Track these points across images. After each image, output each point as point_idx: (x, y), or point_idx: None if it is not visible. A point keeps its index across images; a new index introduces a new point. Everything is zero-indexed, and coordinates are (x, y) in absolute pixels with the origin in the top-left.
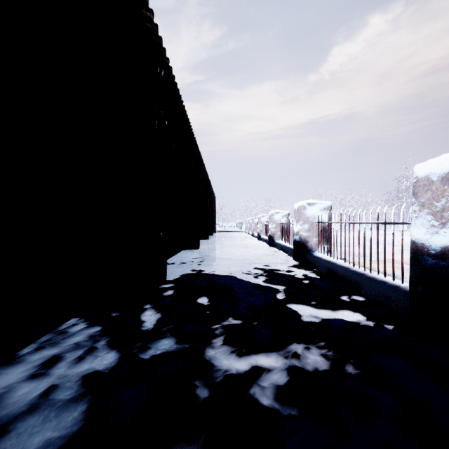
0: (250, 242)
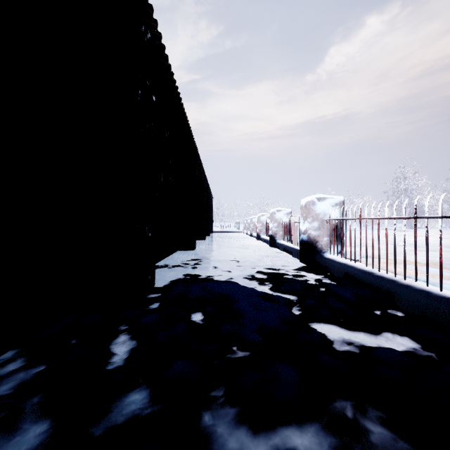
0: (249, 242)
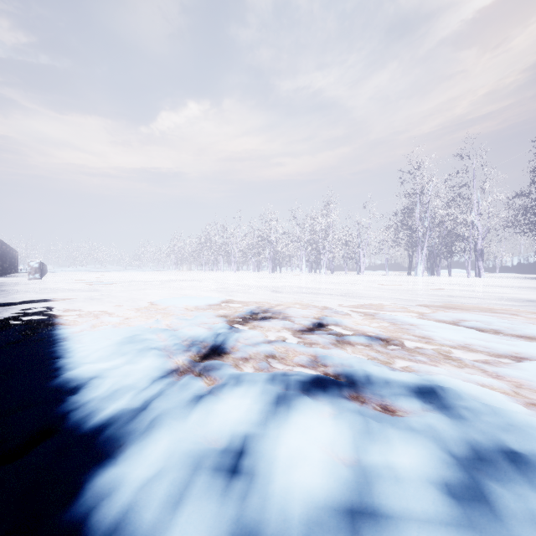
0: None
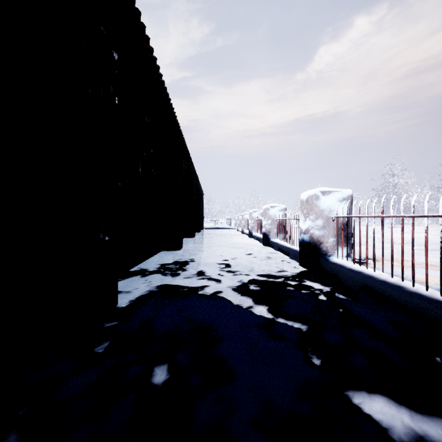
0: (241, 240)
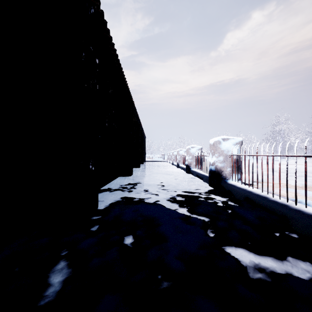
0: (171, 169)
